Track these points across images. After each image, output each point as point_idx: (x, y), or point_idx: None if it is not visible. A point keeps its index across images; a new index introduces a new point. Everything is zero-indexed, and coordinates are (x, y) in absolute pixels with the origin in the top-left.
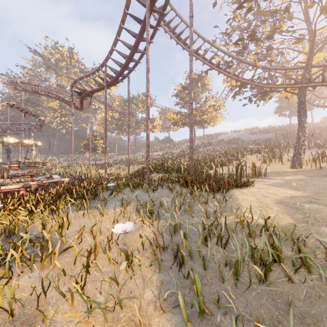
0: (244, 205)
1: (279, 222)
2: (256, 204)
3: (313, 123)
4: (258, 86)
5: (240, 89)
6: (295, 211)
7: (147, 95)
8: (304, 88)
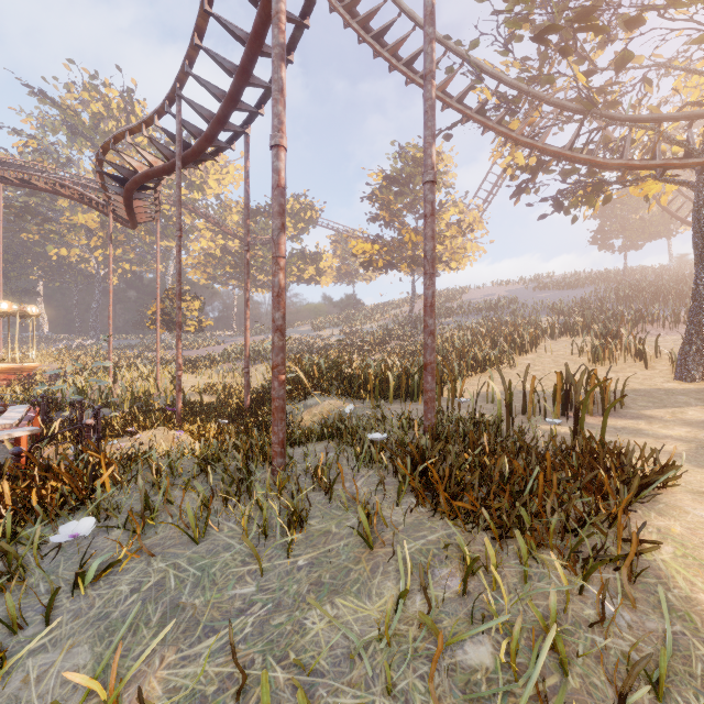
0: None
1: None
2: None
3: (673, 266)
4: (591, 162)
5: (535, 176)
6: None
7: (277, 142)
8: None
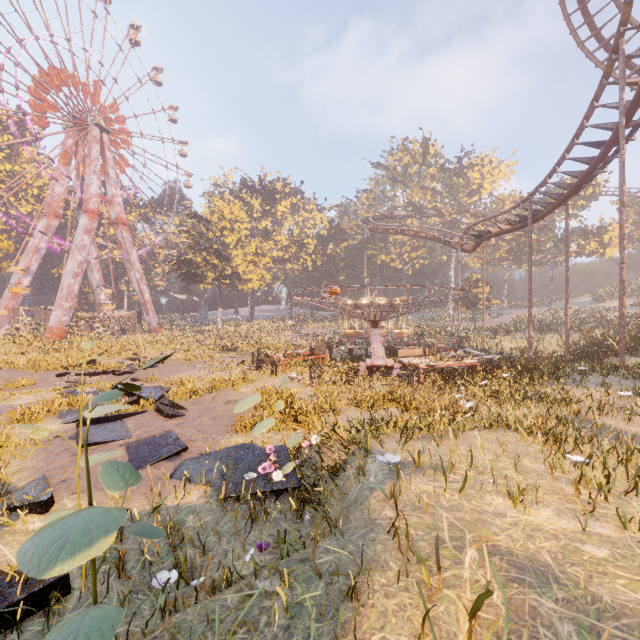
0: None
1: None
2: None
3: None
4: None
5: None
6: None
7: (622, 267)
8: None
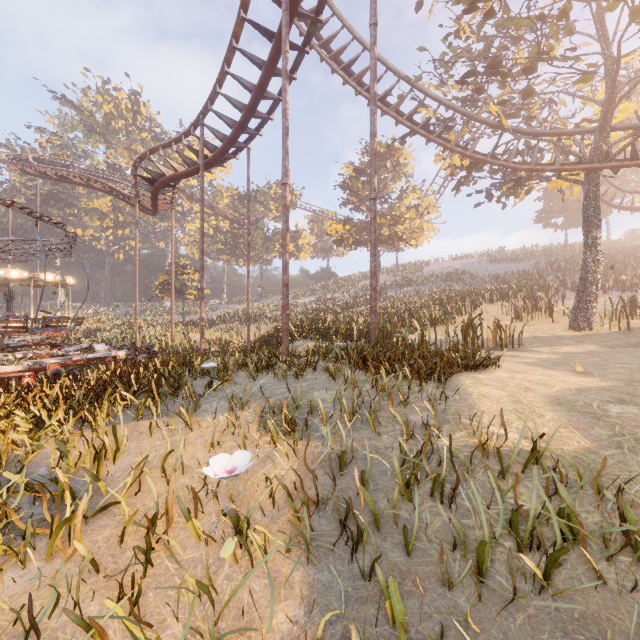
0: (485, 407)
1: (561, 445)
2: (508, 405)
3: (610, 241)
4: (506, 166)
5: (470, 174)
6: (590, 421)
7: (285, 182)
8: (596, 171)
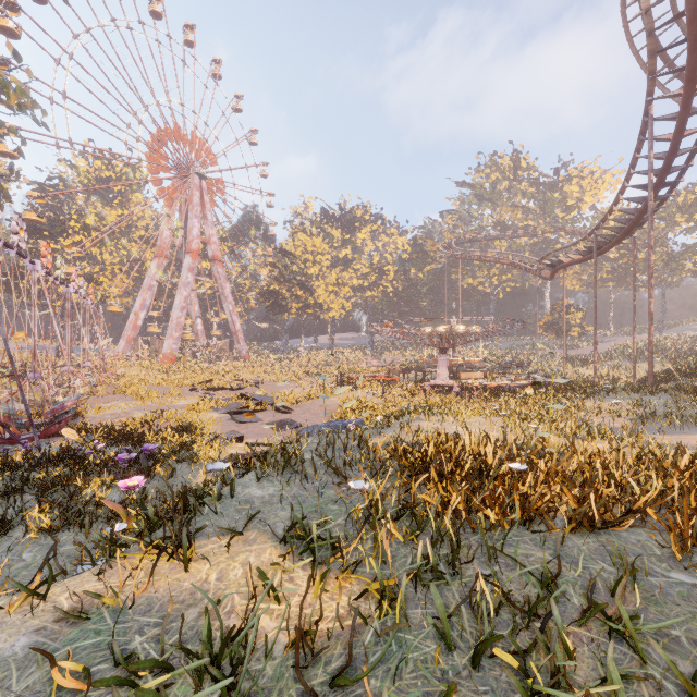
0: None
1: None
2: None
3: None
4: None
5: None
6: None
7: (650, 301)
8: None
